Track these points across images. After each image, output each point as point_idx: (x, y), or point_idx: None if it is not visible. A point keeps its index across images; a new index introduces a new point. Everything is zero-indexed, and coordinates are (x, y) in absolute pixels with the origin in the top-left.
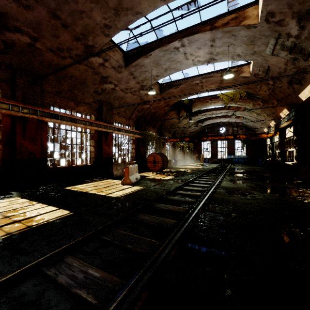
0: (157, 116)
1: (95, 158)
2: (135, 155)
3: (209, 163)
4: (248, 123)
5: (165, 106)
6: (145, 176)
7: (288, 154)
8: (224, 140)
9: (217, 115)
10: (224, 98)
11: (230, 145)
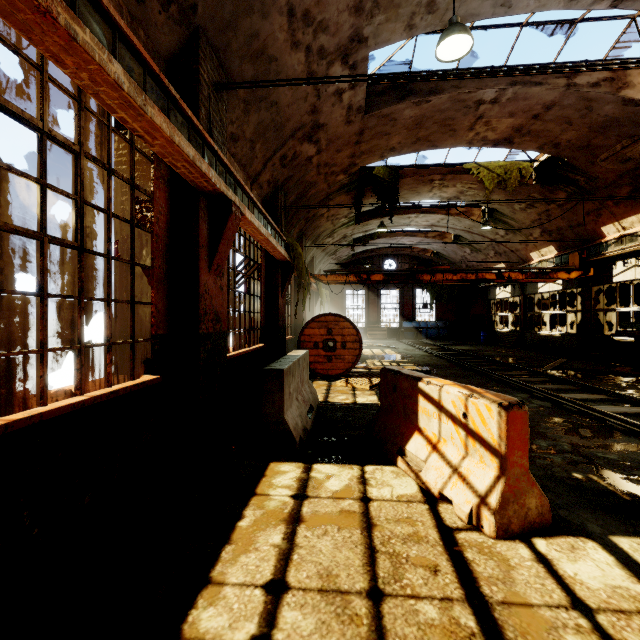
0: (307, 202)
1: (154, 339)
2: (262, 321)
3: (372, 340)
4: (452, 254)
5: (342, 171)
6: (365, 405)
7: (617, 318)
8: (395, 288)
9: (408, 226)
10: (482, 174)
11: (407, 298)
